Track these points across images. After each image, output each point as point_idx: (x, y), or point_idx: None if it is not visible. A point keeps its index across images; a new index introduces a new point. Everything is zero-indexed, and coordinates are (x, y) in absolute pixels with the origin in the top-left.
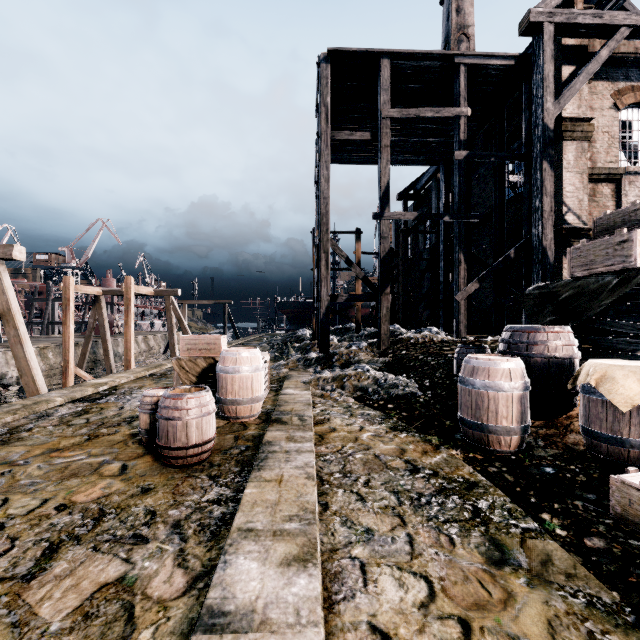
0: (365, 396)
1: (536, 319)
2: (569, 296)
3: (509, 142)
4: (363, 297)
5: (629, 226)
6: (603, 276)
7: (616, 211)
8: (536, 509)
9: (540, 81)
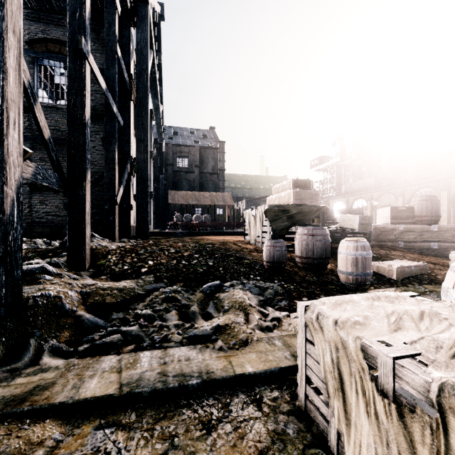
0: (280, 307)
1: (276, 223)
2: (295, 213)
3: (52, 47)
4: (52, 176)
5: (306, 188)
6: (310, 206)
7: (302, 180)
8: (407, 285)
9: (146, 45)
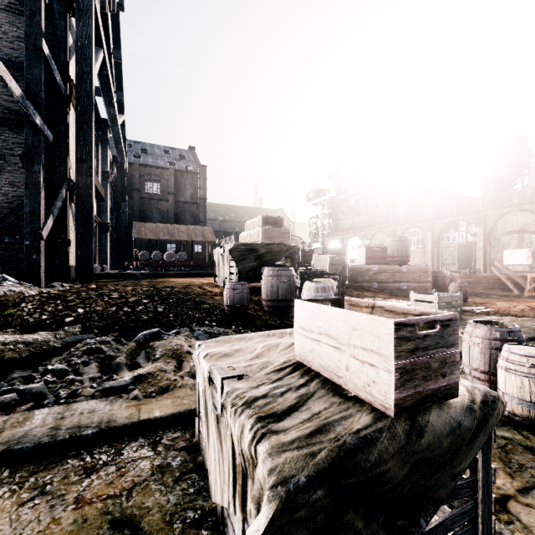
0: None
1: (242, 264)
2: (264, 252)
3: None
4: None
5: (277, 225)
6: (281, 245)
7: (272, 217)
8: None
9: (89, 42)
